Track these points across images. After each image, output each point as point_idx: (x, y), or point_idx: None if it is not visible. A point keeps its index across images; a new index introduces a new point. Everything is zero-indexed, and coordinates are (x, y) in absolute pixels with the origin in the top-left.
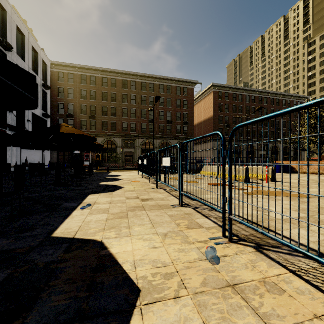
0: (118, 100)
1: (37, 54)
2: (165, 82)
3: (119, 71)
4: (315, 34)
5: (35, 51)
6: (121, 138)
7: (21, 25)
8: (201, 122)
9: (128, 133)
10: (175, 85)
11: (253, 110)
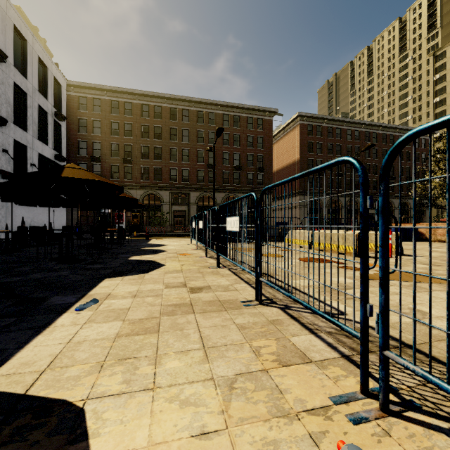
0: (165, 137)
1: (46, 70)
2: (232, 111)
3: (166, 95)
4: (445, 43)
5: (43, 64)
6: (169, 191)
7: (21, 25)
8: (282, 168)
9: (179, 184)
10: (245, 116)
11: (358, 151)
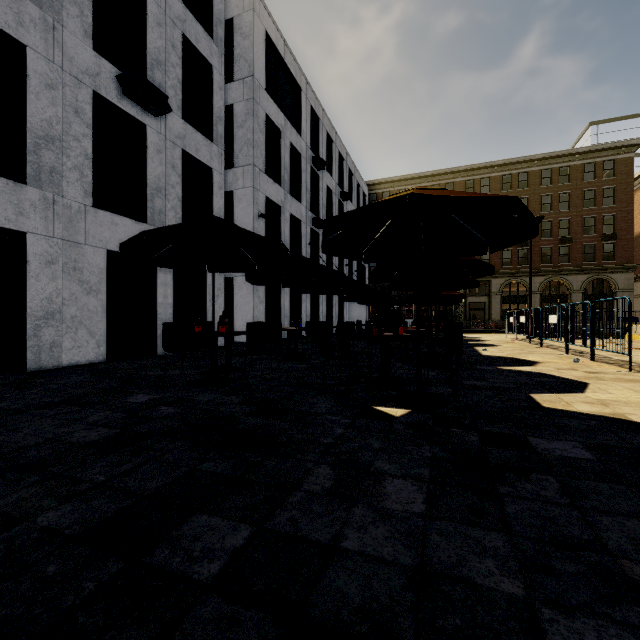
0: None
1: (359, 188)
2: (555, 163)
3: (460, 168)
4: None
5: (357, 185)
6: None
7: (350, 164)
8: None
9: None
10: (580, 163)
11: None
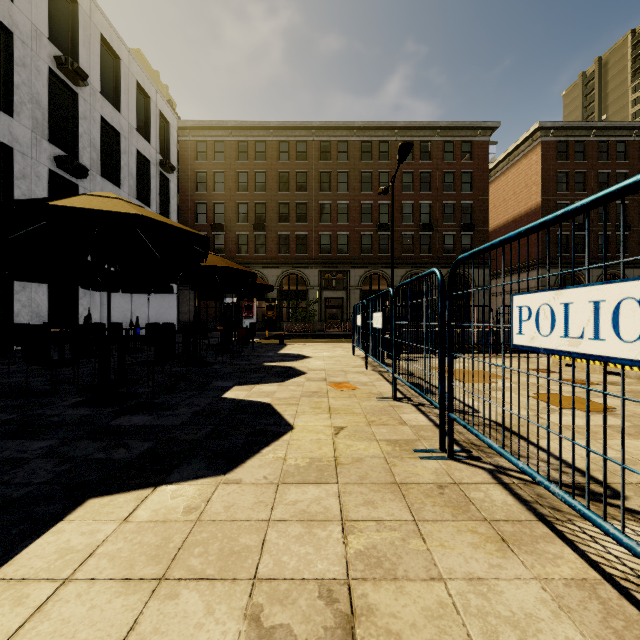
0: (312, 187)
1: (148, 101)
2: (417, 136)
3: (314, 123)
4: None
5: (144, 94)
6: (318, 269)
7: (111, 35)
8: (505, 224)
9: (333, 258)
10: (441, 140)
11: None
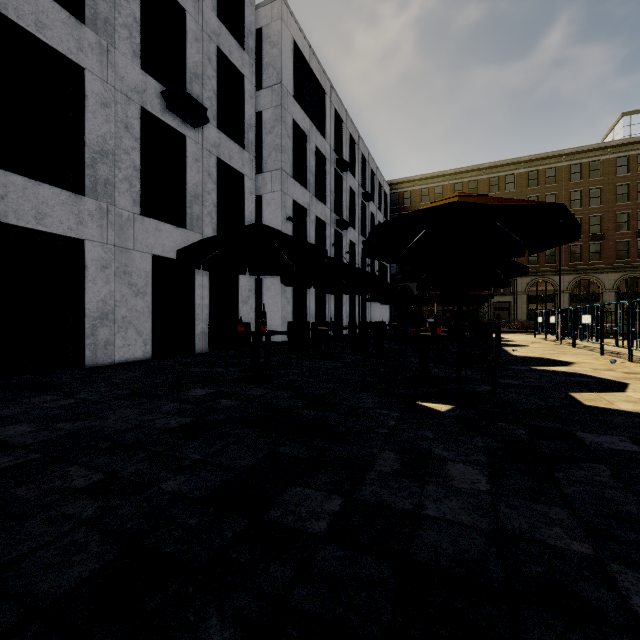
0: None
1: (380, 188)
2: (586, 157)
3: (484, 165)
4: None
5: (379, 185)
6: None
7: (372, 164)
8: None
9: None
10: (612, 157)
11: None
